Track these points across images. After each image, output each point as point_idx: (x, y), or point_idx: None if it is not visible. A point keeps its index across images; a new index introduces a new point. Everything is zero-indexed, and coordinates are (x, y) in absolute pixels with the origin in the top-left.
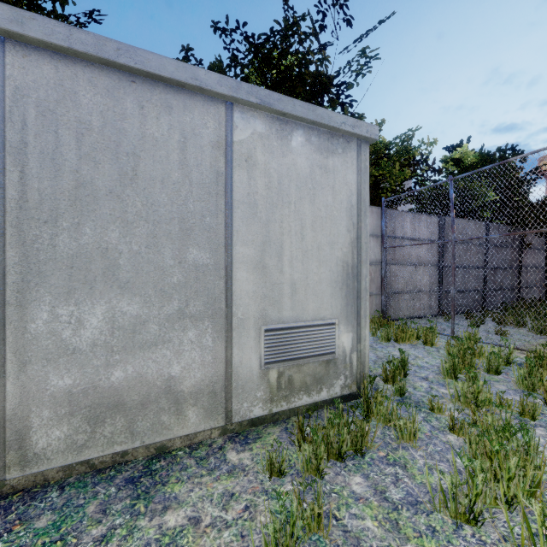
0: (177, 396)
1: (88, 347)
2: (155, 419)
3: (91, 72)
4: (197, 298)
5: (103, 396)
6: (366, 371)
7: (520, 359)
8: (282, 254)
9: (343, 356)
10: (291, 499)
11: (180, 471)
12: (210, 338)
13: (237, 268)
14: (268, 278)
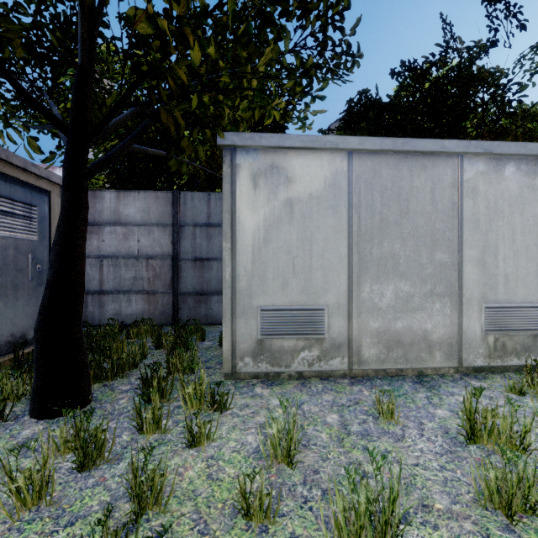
0: (429, 342)
1: (385, 308)
2: (418, 354)
3: (386, 158)
4: (441, 283)
5: (392, 335)
6: None
7: None
8: (497, 254)
9: None
10: (537, 405)
11: (443, 383)
12: (448, 309)
13: (465, 264)
14: (487, 271)
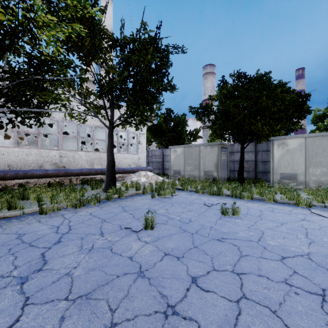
0: None
1: (317, 174)
2: None
3: (318, 137)
4: None
5: (320, 181)
6: None
7: None
8: None
9: None
10: None
11: None
12: None
13: None
14: None
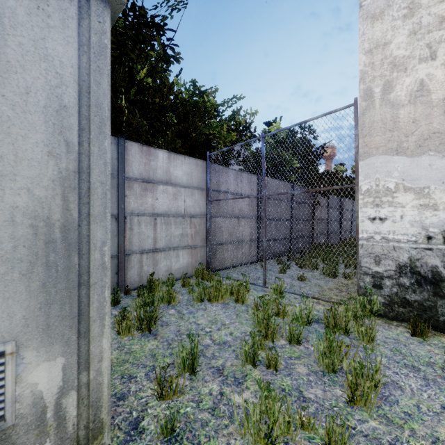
0: None
1: None
2: None
3: None
4: None
5: None
6: (103, 415)
7: (317, 312)
8: None
9: (33, 414)
10: None
11: None
12: None
13: None
14: None
